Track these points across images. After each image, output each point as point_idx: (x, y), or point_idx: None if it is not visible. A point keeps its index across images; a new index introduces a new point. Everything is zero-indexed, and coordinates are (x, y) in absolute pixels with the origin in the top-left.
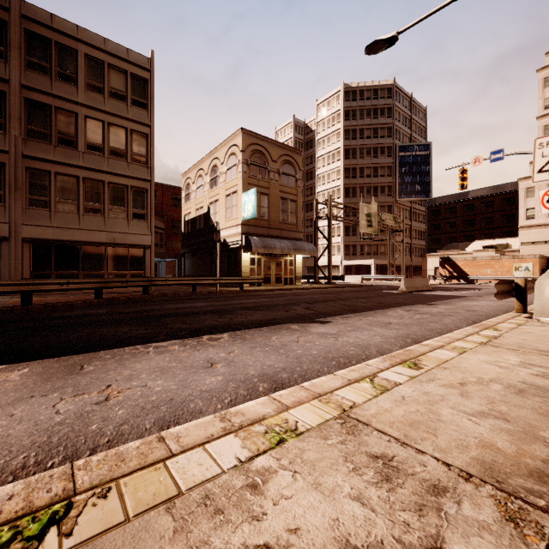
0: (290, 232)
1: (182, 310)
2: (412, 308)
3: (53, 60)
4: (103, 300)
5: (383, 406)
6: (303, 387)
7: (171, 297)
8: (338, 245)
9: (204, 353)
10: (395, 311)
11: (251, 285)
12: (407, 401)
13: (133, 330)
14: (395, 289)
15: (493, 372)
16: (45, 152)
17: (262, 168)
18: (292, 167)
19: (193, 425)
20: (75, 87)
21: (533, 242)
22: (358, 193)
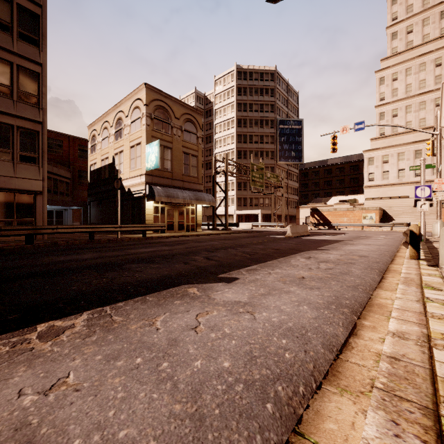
0: (192, 183)
1: (56, 265)
2: (309, 255)
3: None
4: None
5: None
6: None
7: (62, 246)
8: (232, 198)
9: None
10: (297, 260)
11: (155, 232)
12: None
13: None
14: (281, 234)
15: None
16: None
17: (165, 123)
18: (193, 126)
19: None
20: None
21: (373, 198)
22: (248, 155)
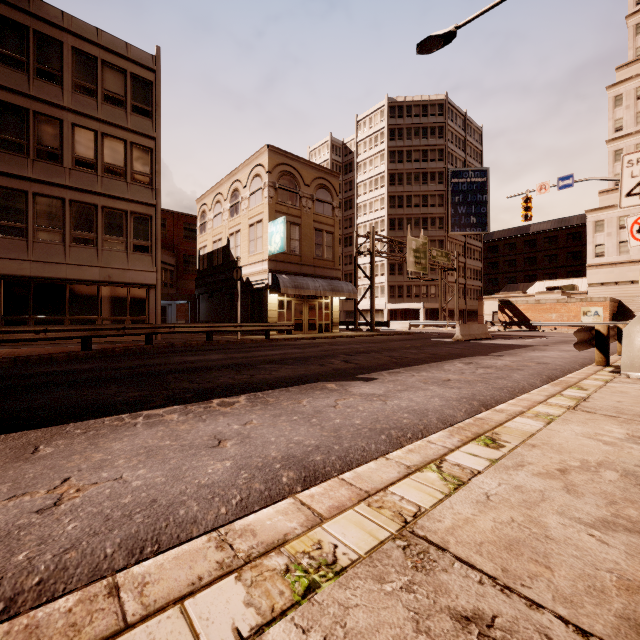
0: (326, 269)
1: (191, 364)
2: (472, 360)
3: (31, 53)
4: (92, 352)
5: (462, 512)
6: (344, 480)
7: (181, 347)
8: (382, 286)
9: (211, 425)
10: (452, 365)
11: (280, 332)
12: (493, 502)
13: (122, 392)
14: (449, 337)
15: (598, 451)
16: (20, 167)
17: (292, 193)
18: (328, 193)
19: (172, 557)
20: (59, 88)
21: (602, 283)
22: (404, 225)
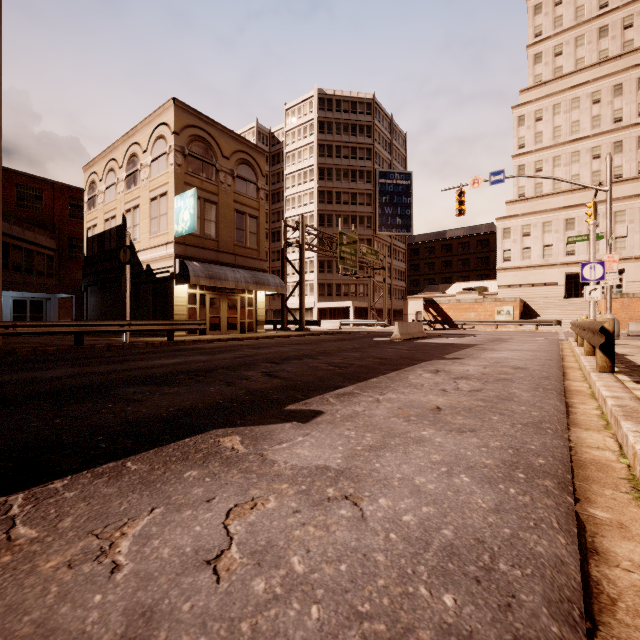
0: (249, 259)
1: None
2: (435, 366)
3: None
4: None
5: None
6: None
7: (20, 356)
8: (311, 284)
9: None
10: (418, 375)
11: (190, 333)
12: None
13: None
14: (384, 336)
15: None
16: None
17: (207, 164)
18: (251, 170)
19: None
20: None
21: (509, 285)
22: (334, 222)
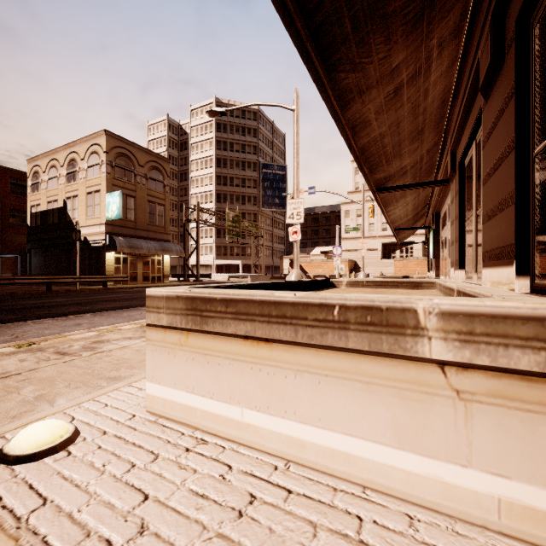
0: (158, 233)
1: (42, 304)
2: None
3: None
4: None
5: None
6: (129, 322)
7: (22, 295)
8: (211, 246)
9: (73, 322)
10: None
11: (116, 283)
12: None
13: (2, 317)
14: None
15: None
16: None
17: (128, 171)
18: (160, 173)
19: (75, 332)
20: None
21: (349, 250)
22: (228, 199)
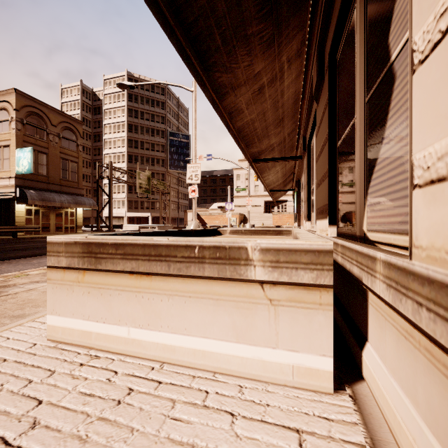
0: (71, 188)
1: None
2: None
3: None
4: None
5: None
6: (38, 268)
7: None
8: (123, 200)
9: None
10: None
11: (27, 233)
12: None
13: None
14: None
15: None
16: None
17: (40, 129)
18: (73, 134)
19: None
20: None
21: (239, 205)
22: (139, 161)
